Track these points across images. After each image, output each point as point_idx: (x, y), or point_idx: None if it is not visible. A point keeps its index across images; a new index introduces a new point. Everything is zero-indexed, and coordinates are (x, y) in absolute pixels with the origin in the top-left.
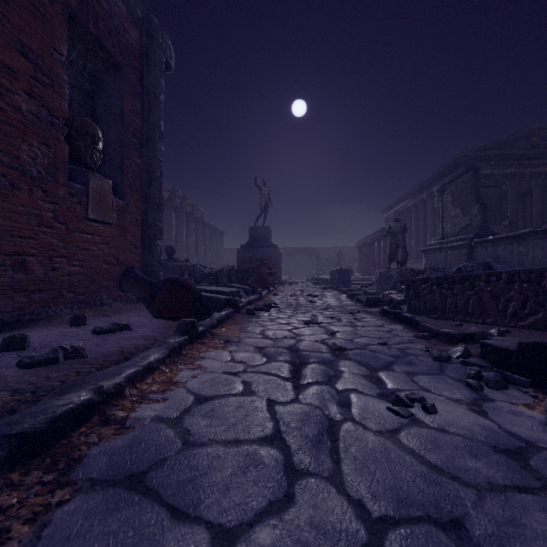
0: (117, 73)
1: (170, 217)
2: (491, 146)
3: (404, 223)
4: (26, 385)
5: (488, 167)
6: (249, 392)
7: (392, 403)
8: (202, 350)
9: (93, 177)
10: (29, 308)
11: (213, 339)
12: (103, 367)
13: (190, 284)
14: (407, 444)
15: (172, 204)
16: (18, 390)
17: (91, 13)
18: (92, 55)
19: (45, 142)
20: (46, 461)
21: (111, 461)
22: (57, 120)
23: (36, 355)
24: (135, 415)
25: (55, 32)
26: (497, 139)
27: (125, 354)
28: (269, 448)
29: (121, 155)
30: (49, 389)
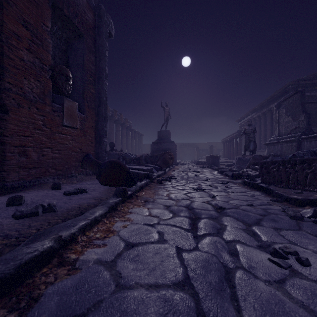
0: (80, 39)
1: (112, 126)
2: (310, 78)
3: (254, 127)
4: (14, 231)
5: (307, 91)
6: (163, 240)
7: (271, 255)
8: (130, 207)
9: (66, 100)
10: (28, 179)
11: (137, 199)
12: (66, 219)
13: (123, 164)
14: (295, 295)
15: (113, 119)
16: (7, 235)
17: (65, 2)
18: (66, 29)
19: (38, 79)
20: (12, 299)
21: (61, 301)
22: (45, 66)
23: (24, 210)
24: (83, 258)
25: (44, 14)
26: (313, 73)
27: (81, 209)
28: (182, 293)
29: (83, 87)
30: (27, 235)
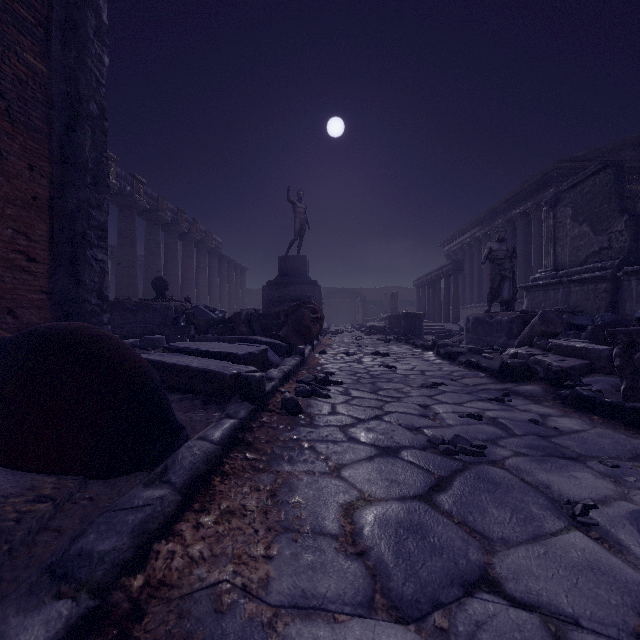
0: None
1: (174, 246)
2: (591, 156)
3: (513, 244)
4: None
5: None
6: None
7: None
8: None
9: None
10: None
11: None
12: None
13: (112, 347)
14: None
15: (176, 229)
16: None
17: None
18: None
19: None
20: None
21: None
22: None
23: None
24: None
25: None
26: (599, 147)
27: None
28: None
29: None
30: None
